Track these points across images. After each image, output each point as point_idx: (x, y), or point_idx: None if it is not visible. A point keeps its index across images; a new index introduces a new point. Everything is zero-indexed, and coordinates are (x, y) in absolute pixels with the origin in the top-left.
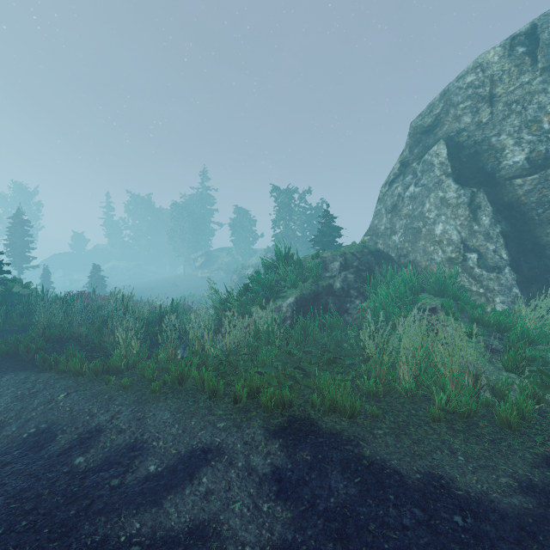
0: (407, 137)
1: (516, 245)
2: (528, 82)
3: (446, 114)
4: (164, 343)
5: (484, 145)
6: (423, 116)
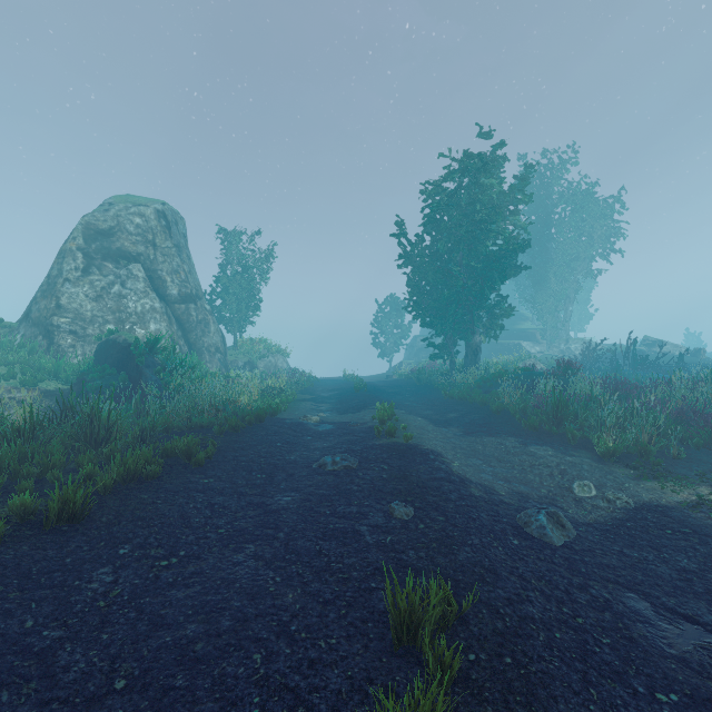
0: (80, 226)
1: (185, 342)
2: (170, 248)
3: (123, 233)
4: None
5: (156, 274)
6: (99, 219)
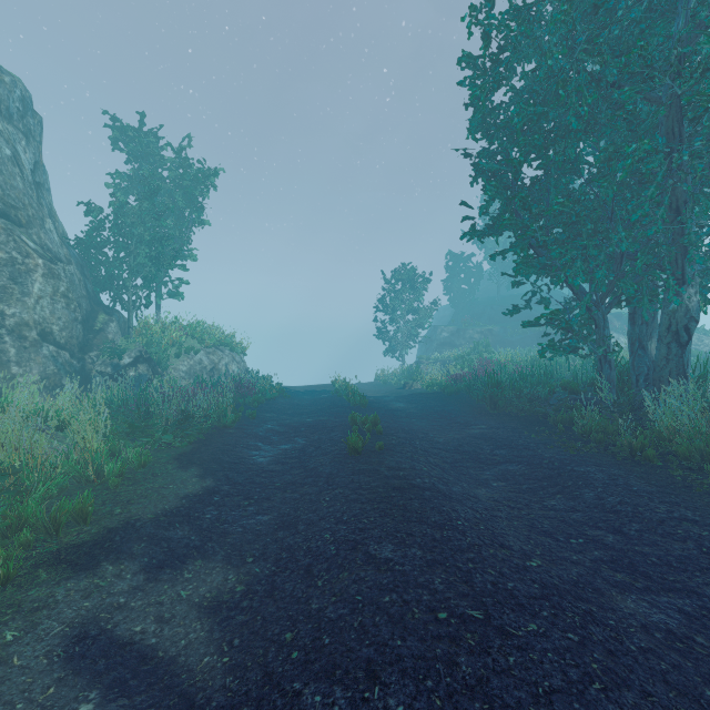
0: None
1: None
2: None
3: None
4: None
5: None
6: None
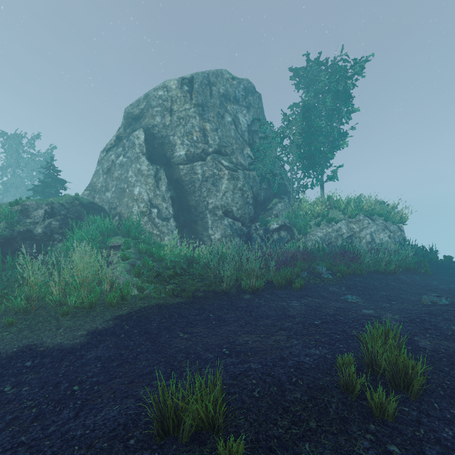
0: (123, 118)
1: (178, 205)
2: (188, 109)
3: (147, 111)
4: None
5: (166, 140)
6: (133, 106)
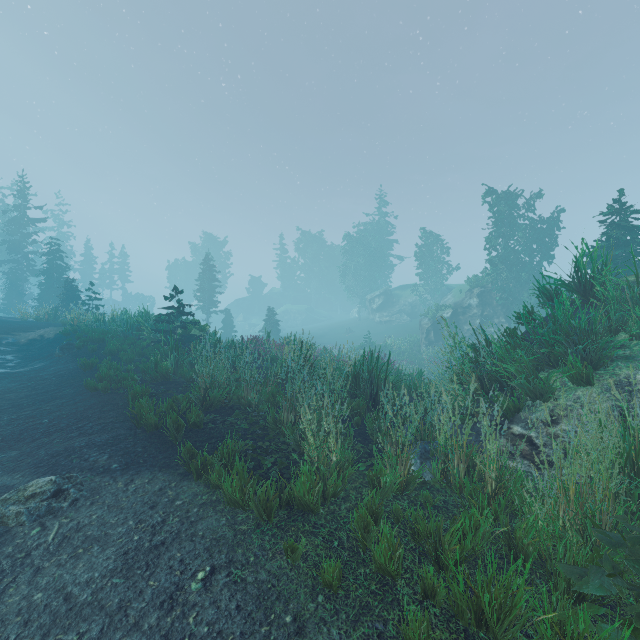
0: None
1: None
2: None
3: None
4: (376, 435)
5: None
6: None
